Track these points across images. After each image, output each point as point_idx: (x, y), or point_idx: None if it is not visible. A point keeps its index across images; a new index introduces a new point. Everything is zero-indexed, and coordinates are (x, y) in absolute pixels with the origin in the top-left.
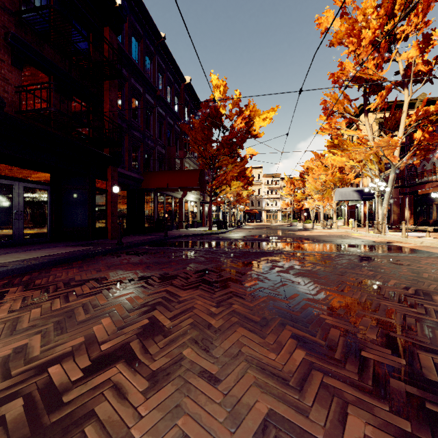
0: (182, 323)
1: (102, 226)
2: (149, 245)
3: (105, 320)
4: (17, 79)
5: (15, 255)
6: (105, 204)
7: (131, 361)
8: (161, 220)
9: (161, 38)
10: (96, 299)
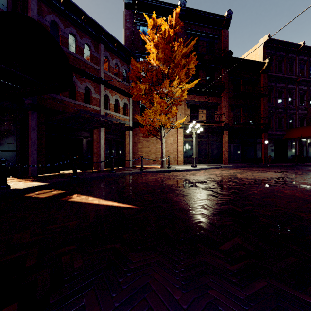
0: (262, 173)
1: (260, 158)
2: (280, 166)
3: (249, 171)
4: (232, 115)
5: (232, 165)
6: (261, 149)
7: (250, 173)
8: (301, 156)
9: (300, 46)
10: (249, 170)
